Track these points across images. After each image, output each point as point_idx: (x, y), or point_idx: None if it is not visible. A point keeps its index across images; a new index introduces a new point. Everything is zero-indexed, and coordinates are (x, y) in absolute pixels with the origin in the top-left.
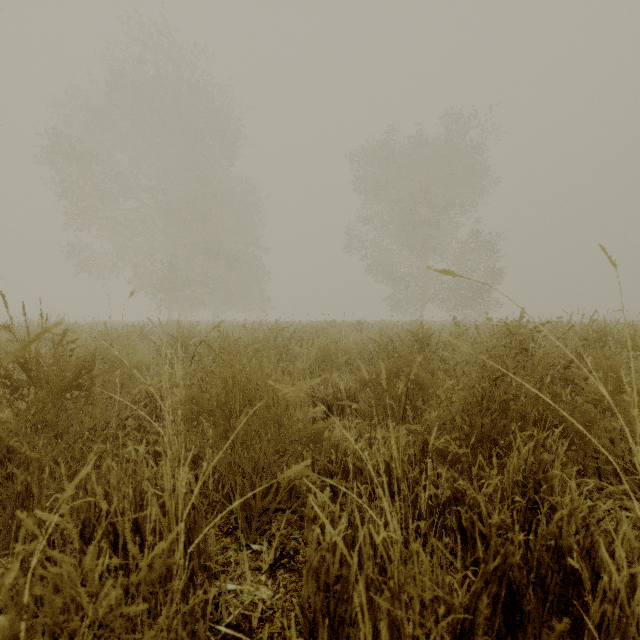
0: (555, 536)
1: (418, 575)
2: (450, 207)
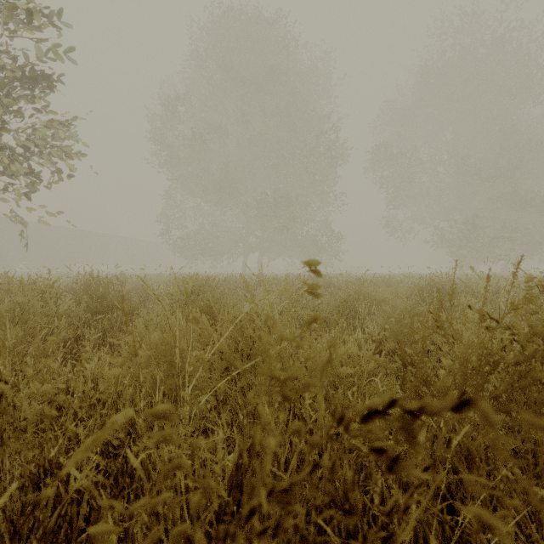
0: None
1: None
2: None
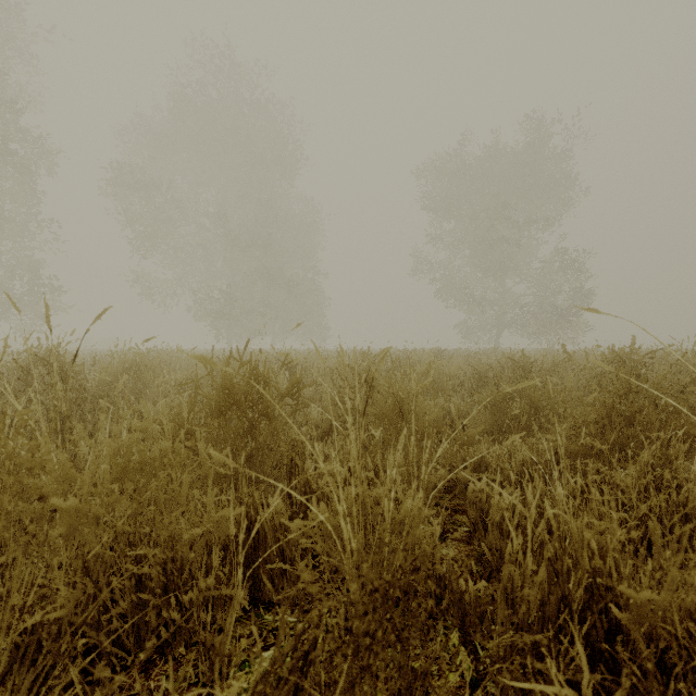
0: (683, 503)
1: (595, 506)
2: (531, 223)
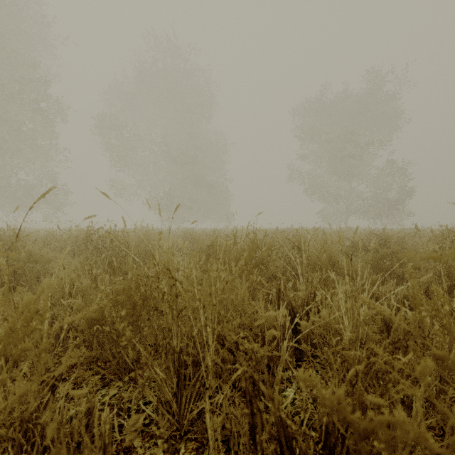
0: None
1: None
2: (371, 143)
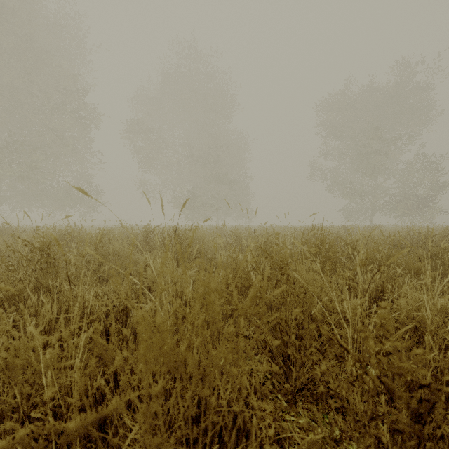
0: None
1: None
2: (399, 138)
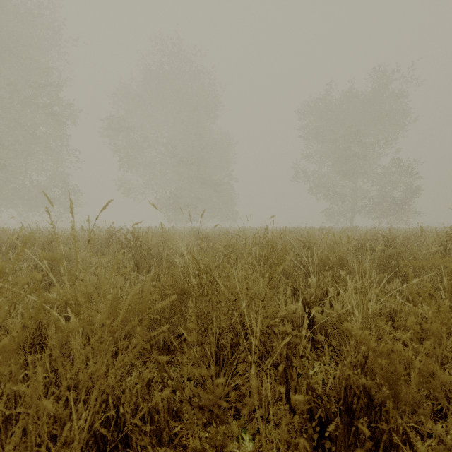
0: None
1: None
2: (376, 142)
